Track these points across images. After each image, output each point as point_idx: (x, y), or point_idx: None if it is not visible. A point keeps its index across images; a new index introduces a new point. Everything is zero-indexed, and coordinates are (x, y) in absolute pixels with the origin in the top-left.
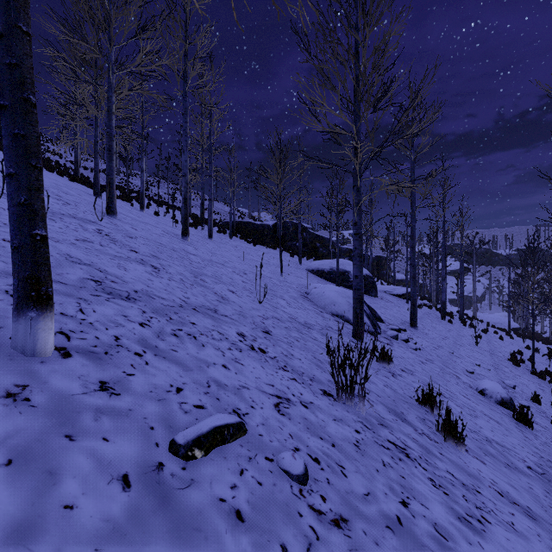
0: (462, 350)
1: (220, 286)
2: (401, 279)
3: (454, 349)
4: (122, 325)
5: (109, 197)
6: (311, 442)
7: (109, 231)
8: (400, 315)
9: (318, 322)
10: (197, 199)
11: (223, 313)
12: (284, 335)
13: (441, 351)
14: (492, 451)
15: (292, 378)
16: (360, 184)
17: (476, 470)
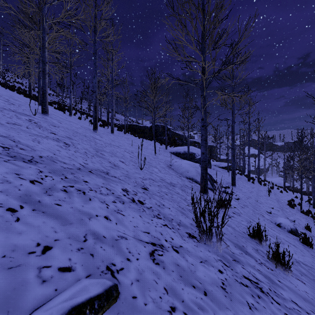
0: (262, 199)
1: (114, 158)
2: (223, 159)
3: (258, 198)
4: (9, 182)
5: (43, 102)
6: (186, 293)
7: (38, 121)
8: (225, 178)
9: (179, 182)
10: (106, 112)
11: (113, 175)
12: (157, 190)
13: (251, 200)
14: (303, 271)
15: (164, 224)
16: (205, 94)
17: (304, 292)
